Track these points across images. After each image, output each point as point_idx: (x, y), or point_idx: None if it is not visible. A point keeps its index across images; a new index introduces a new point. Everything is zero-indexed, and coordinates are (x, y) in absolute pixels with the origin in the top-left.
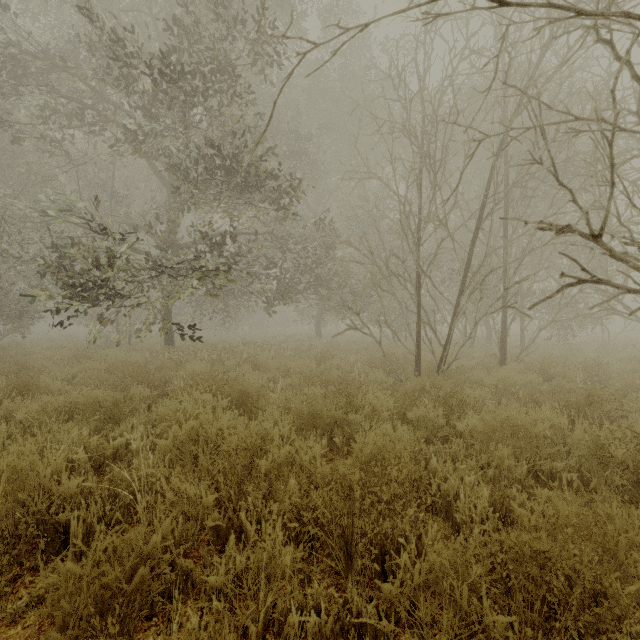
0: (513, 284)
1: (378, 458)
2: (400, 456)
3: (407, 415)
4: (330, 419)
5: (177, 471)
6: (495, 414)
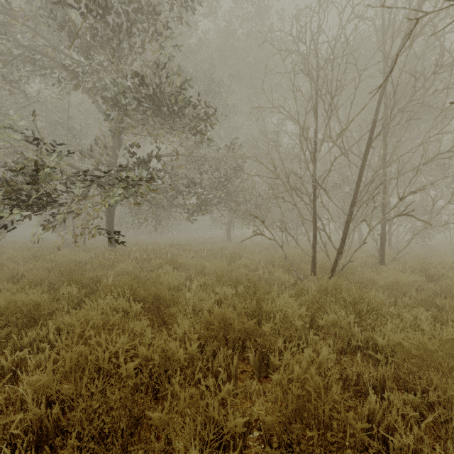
0: (409, 194)
1: (307, 406)
2: (335, 402)
3: (316, 320)
4: (241, 330)
5: (57, 412)
6: (406, 321)
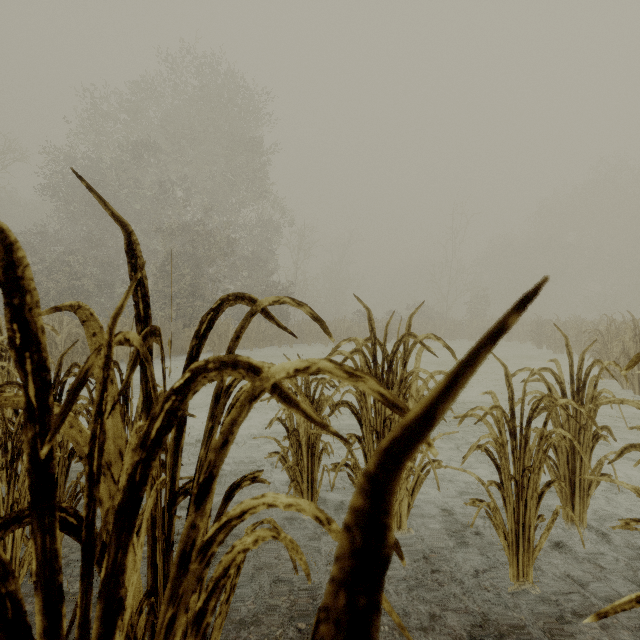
0: None
1: None
2: None
3: None
4: None
5: None
6: None
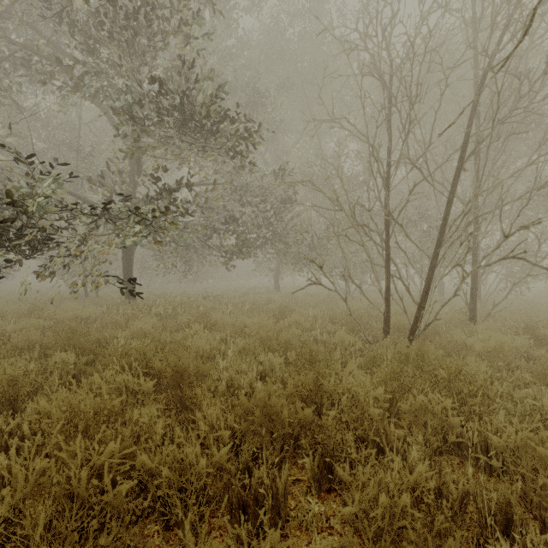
0: (518, 229)
1: None
2: None
3: (397, 403)
4: (293, 422)
5: None
6: (524, 406)
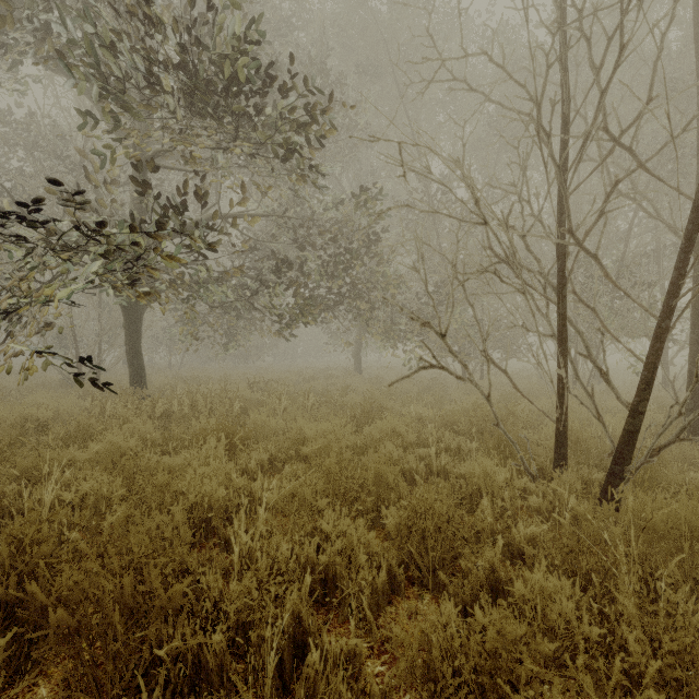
0: None
1: None
2: None
3: None
4: None
5: None
6: None
